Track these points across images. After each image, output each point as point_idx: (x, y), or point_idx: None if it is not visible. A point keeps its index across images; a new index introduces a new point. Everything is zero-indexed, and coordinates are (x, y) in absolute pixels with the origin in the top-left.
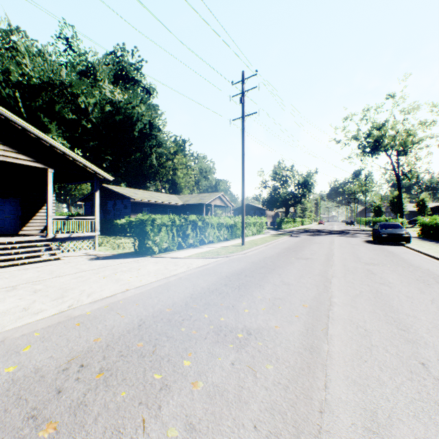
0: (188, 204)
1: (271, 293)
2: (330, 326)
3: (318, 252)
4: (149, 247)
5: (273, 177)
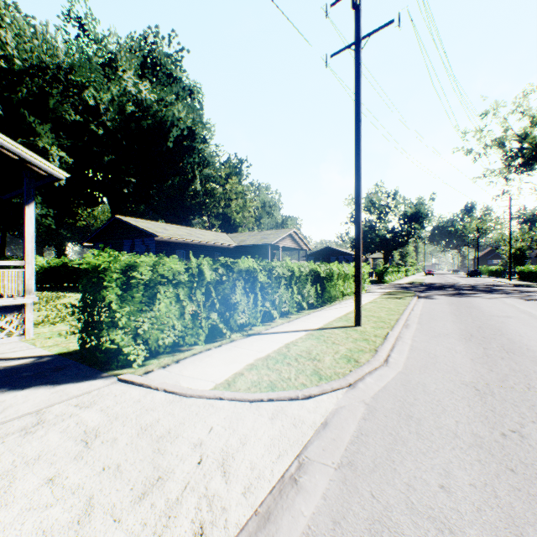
0: (244, 246)
1: None
2: None
3: None
4: (114, 349)
5: (367, 207)
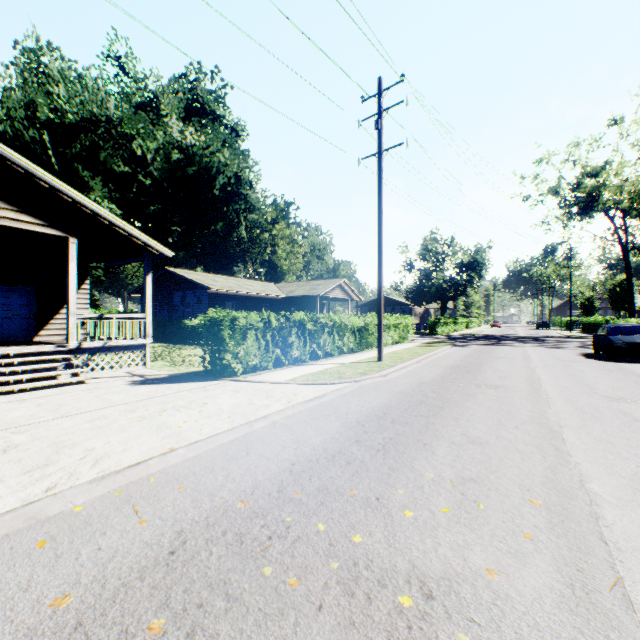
0: (293, 297)
1: (451, 466)
2: (627, 576)
3: (511, 375)
4: (226, 365)
5: (422, 255)
